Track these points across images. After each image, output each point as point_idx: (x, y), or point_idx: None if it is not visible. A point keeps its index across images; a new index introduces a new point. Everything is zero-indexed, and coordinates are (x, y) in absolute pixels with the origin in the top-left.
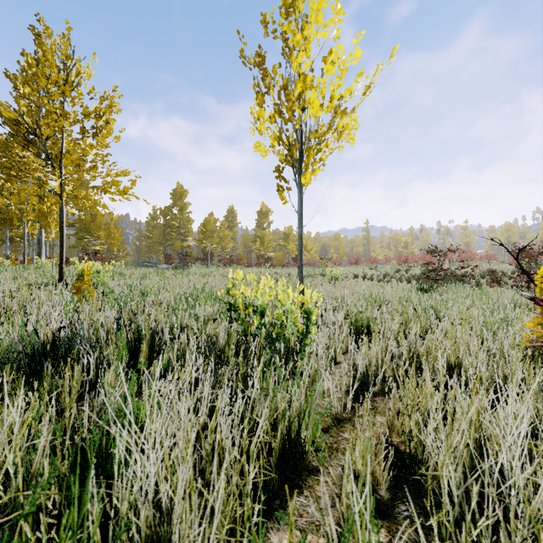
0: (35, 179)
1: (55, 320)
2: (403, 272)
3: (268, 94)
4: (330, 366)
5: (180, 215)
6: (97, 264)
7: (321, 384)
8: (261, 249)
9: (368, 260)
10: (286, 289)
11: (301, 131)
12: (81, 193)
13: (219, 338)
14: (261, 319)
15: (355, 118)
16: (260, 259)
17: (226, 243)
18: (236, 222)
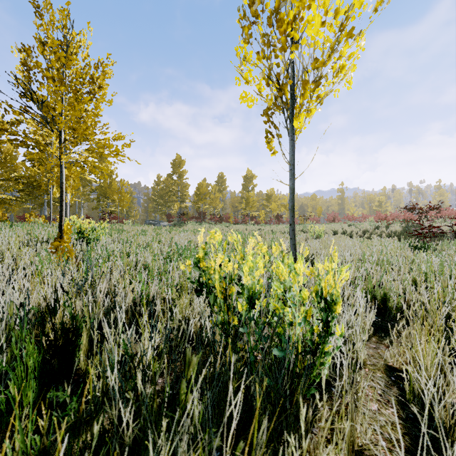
0: (29, 140)
1: (3, 288)
2: (383, 229)
3: (256, 23)
4: (352, 374)
5: (178, 181)
6: (92, 222)
7: (357, 435)
8: (247, 208)
9: (345, 217)
10: (292, 263)
11: (293, 69)
12: (81, 157)
13: (189, 324)
14: (250, 310)
15: (363, 43)
16: (246, 217)
17: (217, 203)
18: (225, 186)
